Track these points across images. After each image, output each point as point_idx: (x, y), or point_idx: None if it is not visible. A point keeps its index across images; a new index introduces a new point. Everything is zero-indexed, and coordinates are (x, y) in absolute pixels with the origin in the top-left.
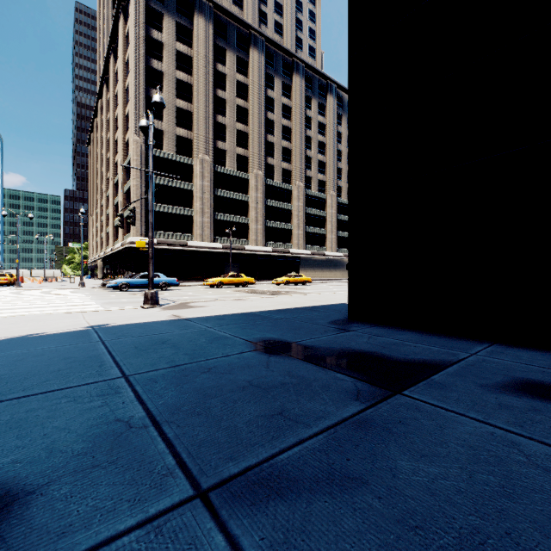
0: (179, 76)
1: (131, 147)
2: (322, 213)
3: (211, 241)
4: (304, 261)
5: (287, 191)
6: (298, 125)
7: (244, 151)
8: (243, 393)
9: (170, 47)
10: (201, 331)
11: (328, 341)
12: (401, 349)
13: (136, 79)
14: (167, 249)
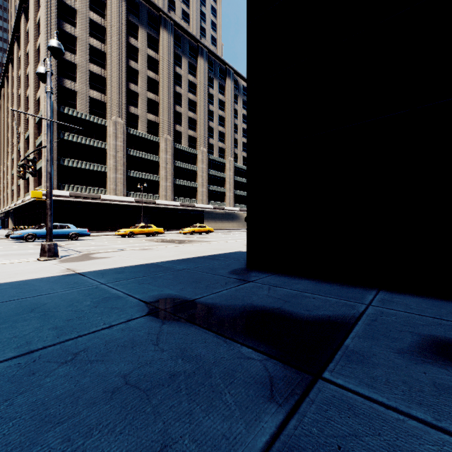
0: (93, 43)
1: (42, 104)
2: (222, 175)
3: (124, 195)
4: (207, 214)
5: (193, 155)
6: (202, 100)
7: (155, 117)
8: (108, 407)
9: (84, 15)
10: (90, 290)
11: (229, 296)
12: (303, 303)
13: (47, 39)
14: (80, 201)
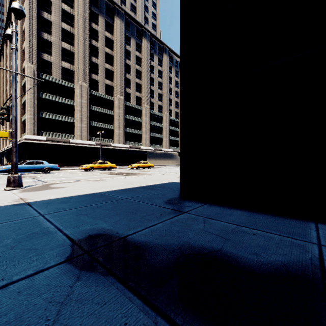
0: (64, 26)
1: (26, 71)
2: (160, 125)
3: (87, 140)
4: (149, 154)
5: (138, 110)
6: (145, 70)
7: (110, 82)
8: None
9: (57, 6)
10: (23, 223)
11: (164, 231)
12: (245, 242)
13: (30, 23)
14: (55, 144)
